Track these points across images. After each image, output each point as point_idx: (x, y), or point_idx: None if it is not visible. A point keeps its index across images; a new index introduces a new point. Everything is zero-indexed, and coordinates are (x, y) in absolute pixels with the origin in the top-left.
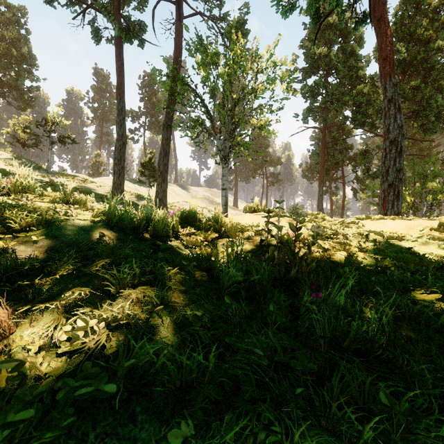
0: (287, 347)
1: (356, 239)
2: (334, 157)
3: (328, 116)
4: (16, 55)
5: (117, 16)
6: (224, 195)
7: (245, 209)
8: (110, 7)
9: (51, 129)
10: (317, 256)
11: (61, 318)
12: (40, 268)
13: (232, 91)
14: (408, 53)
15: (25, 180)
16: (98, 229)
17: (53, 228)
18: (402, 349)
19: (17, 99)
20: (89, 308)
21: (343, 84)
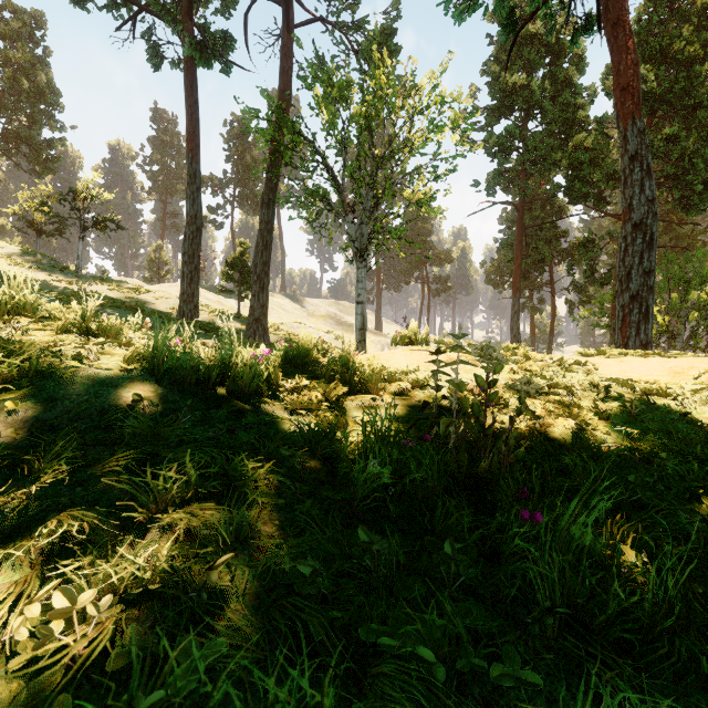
0: (481, 633)
1: (589, 396)
2: (537, 251)
3: (528, 184)
4: (28, 89)
5: (188, 25)
6: (360, 313)
7: (395, 340)
8: (176, 10)
9: (83, 206)
10: (523, 428)
11: (30, 580)
12: (12, 464)
13: (372, 145)
14: (659, 81)
15: (18, 293)
16: (133, 384)
17: (52, 382)
18: (702, 629)
19: (30, 159)
20: (88, 557)
21: (551, 132)
